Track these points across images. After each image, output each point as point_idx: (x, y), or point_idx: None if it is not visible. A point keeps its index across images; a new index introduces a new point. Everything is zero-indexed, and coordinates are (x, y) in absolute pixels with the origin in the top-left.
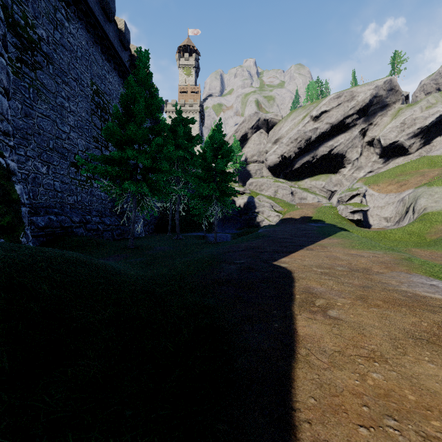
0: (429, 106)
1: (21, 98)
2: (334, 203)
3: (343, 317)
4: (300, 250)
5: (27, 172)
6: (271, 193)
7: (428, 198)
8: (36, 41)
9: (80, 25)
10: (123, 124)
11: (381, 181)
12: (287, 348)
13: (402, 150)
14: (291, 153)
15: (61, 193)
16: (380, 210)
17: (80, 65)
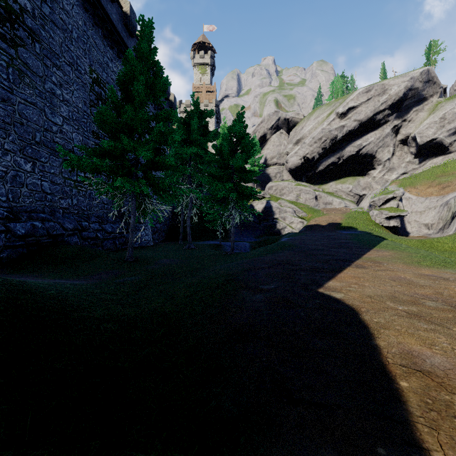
0: None
1: None
2: (365, 208)
3: None
4: (347, 267)
5: (4, 169)
6: (292, 198)
7: None
8: (18, 12)
9: (76, 2)
10: (120, 110)
11: (419, 183)
12: None
13: (442, 148)
14: (314, 154)
15: (51, 195)
16: (420, 216)
17: (76, 48)
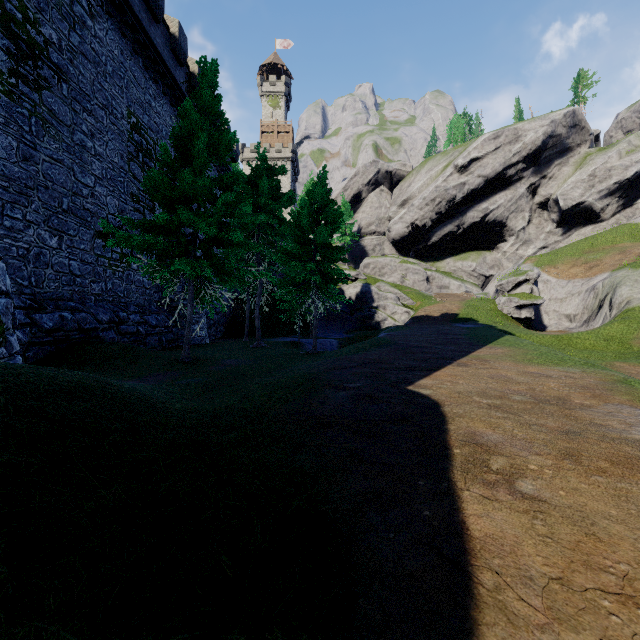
0: (632, 150)
1: (17, 132)
2: (491, 293)
3: (547, 495)
4: (447, 366)
5: (26, 245)
6: (396, 279)
7: (633, 286)
8: (42, 45)
9: (111, 26)
10: (174, 172)
11: (560, 262)
12: (455, 569)
13: (591, 215)
14: (425, 221)
15: (80, 278)
16: (560, 305)
17: (111, 86)
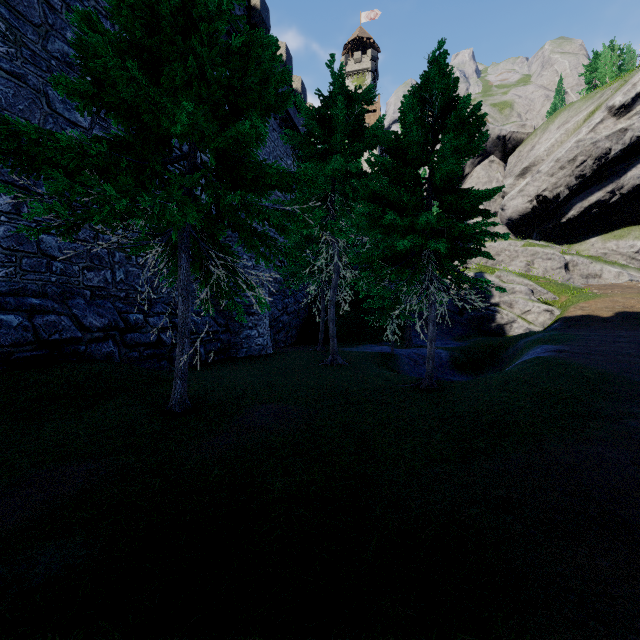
0: None
1: None
2: None
3: None
4: None
5: None
6: (517, 268)
7: None
8: None
9: None
10: None
11: None
12: None
13: None
14: (559, 190)
15: (62, 262)
16: None
17: None
